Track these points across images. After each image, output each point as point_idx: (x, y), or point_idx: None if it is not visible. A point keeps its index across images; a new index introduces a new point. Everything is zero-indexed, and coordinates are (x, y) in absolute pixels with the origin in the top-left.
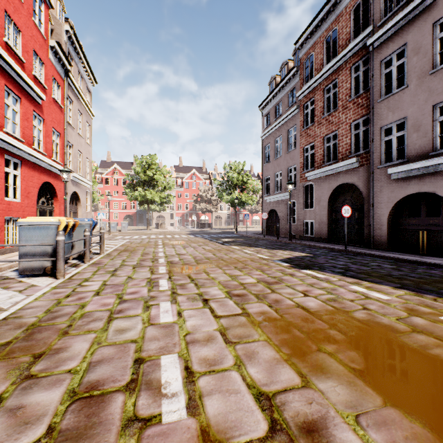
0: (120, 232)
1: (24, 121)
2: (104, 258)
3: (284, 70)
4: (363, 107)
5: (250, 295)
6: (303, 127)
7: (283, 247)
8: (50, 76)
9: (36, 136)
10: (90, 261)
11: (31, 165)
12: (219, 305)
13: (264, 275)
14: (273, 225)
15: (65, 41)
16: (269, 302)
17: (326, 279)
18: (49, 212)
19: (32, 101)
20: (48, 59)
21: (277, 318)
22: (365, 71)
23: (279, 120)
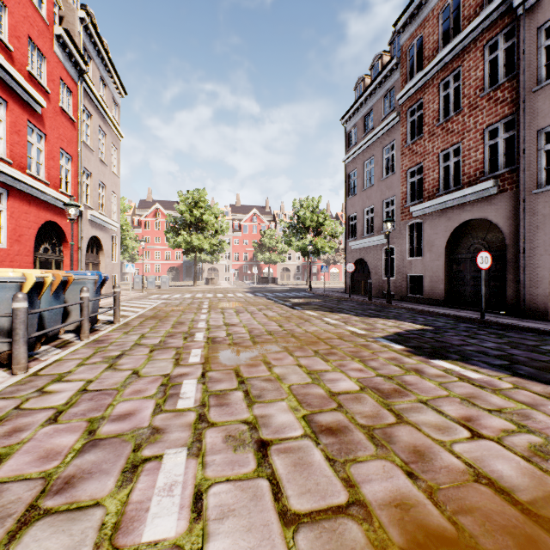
0: (158, 289)
1: (13, 134)
2: (116, 331)
3: (377, 67)
4: (504, 103)
5: (355, 432)
6: (406, 141)
7: (381, 313)
8: (56, 77)
9: (33, 157)
10: (92, 336)
11: (24, 197)
12: (293, 466)
13: (369, 372)
14: (360, 281)
15: (79, 33)
16: (403, 456)
17: (488, 384)
18: (55, 263)
19: (27, 107)
20: (53, 52)
21: (447, 532)
22: (505, 52)
23: (370, 136)
